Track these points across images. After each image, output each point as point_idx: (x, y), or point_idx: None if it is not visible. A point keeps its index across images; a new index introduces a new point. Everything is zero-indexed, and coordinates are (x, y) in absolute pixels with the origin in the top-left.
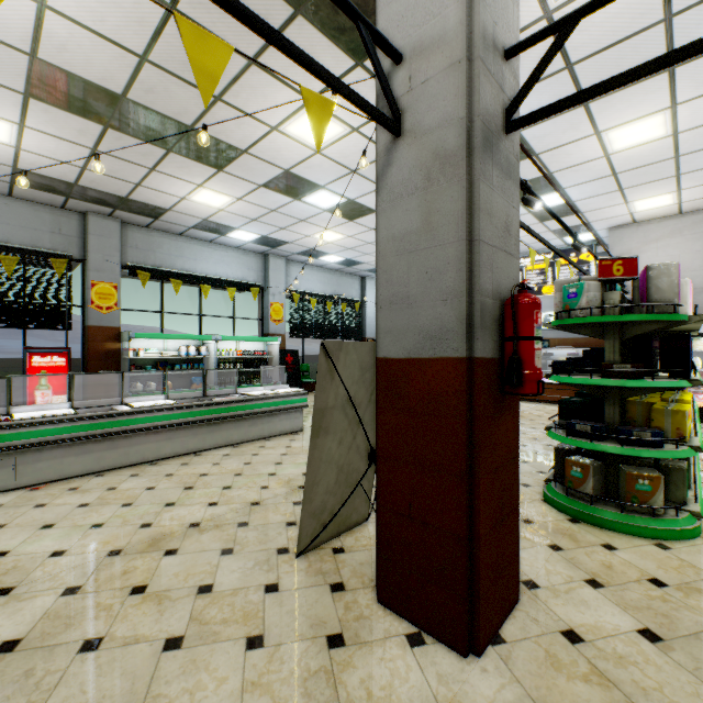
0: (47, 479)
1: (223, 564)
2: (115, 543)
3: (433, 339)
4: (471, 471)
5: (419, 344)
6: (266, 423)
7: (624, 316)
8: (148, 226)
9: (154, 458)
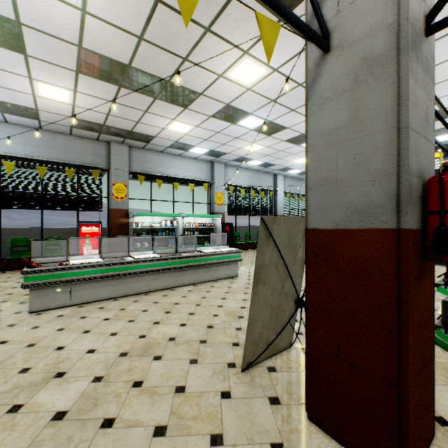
0: (87, 300)
1: (191, 370)
2: (124, 347)
3: (360, 213)
4: (399, 327)
5: (346, 217)
6: (214, 270)
7: None
8: (143, 148)
9: (147, 290)
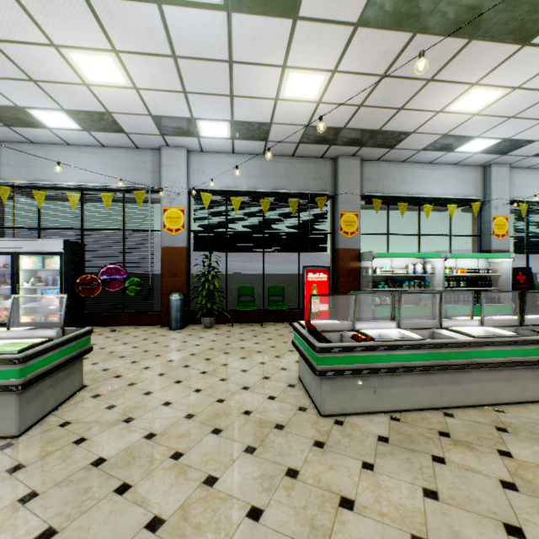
0: (398, 406)
1: None
2: None
3: None
4: None
5: None
6: None
7: None
8: (379, 159)
9: (491, 401)
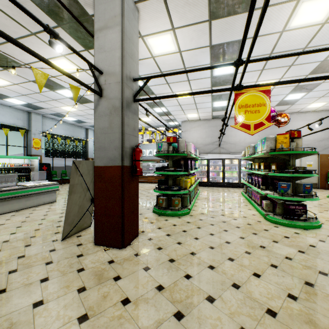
0: None
1: (27, 249)
2: None
3: (112, 160)
4: (123, 197)
5: (108, 161)
6: (35, 199)
7: (172, 154)
8: None
9: None
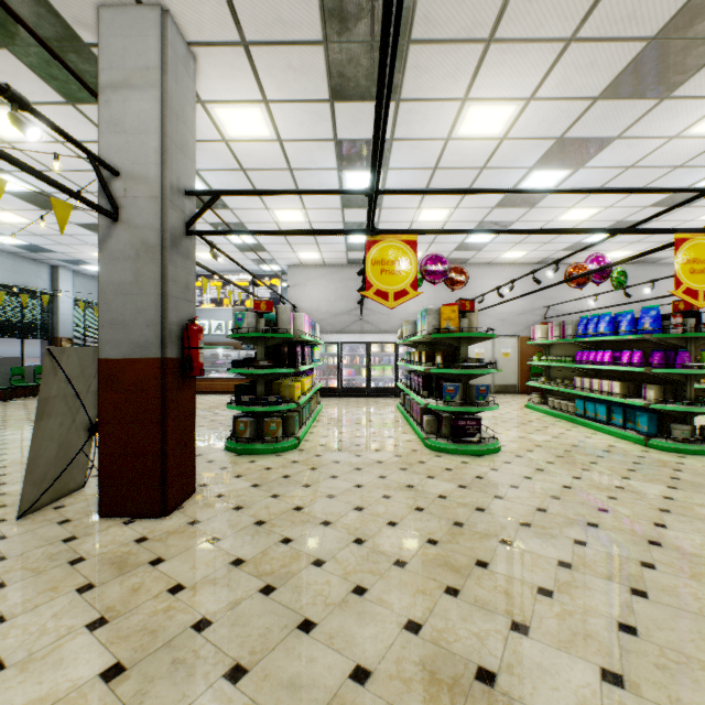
0: None
1: None
2: None
3: (141, 348)
4: (165, 419)
5: (132, 350)
6: None
7: (264, 334)
8: None
9: None
